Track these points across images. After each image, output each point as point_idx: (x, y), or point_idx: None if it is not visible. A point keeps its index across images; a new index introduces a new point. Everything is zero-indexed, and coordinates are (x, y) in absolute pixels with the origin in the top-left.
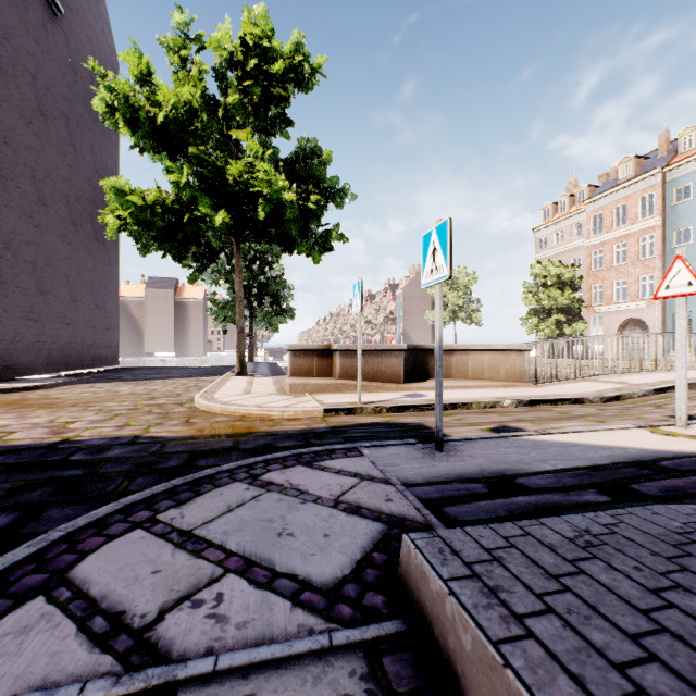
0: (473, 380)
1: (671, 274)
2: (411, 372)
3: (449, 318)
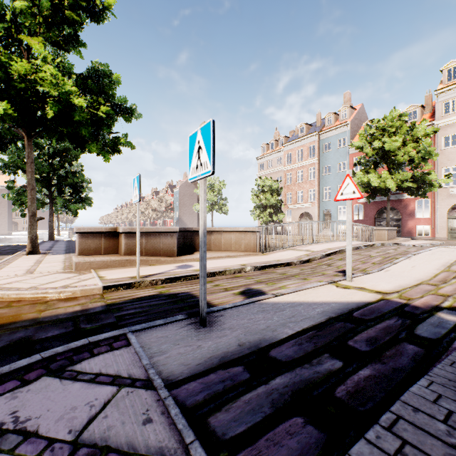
0: (225, 251)
1: (344, 186)
2: (183, 247)
3: (209, 209)
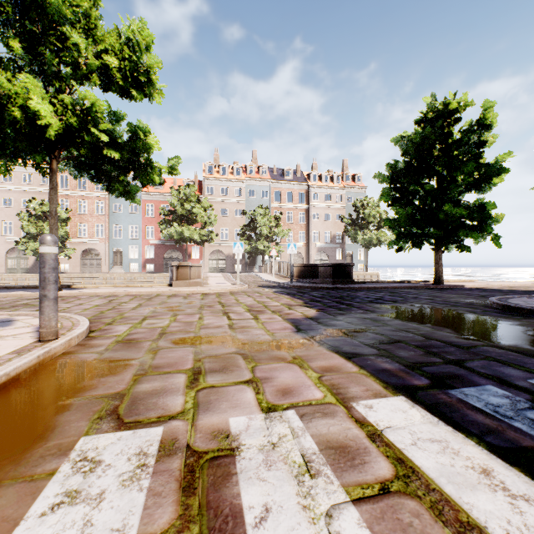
0: None
1: (273, 251)
2: None
3: None
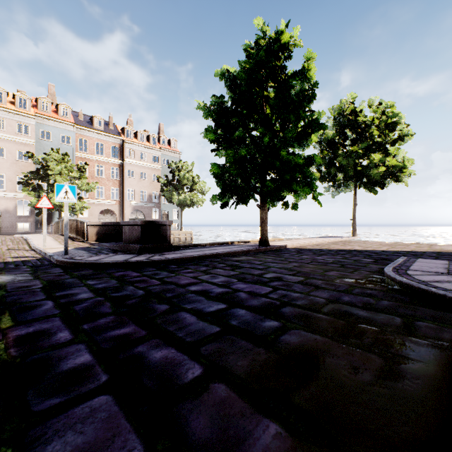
0: None
1: (43, 200)
2: None
3: None
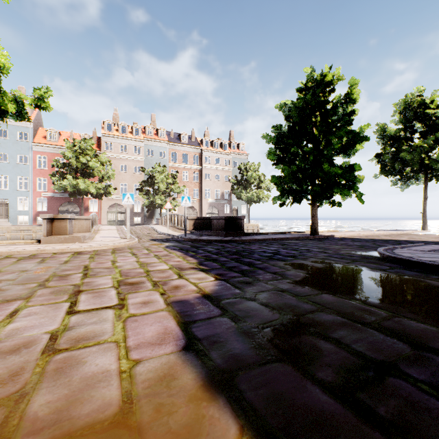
0: None
1: (167, 204)
2: None
3: None
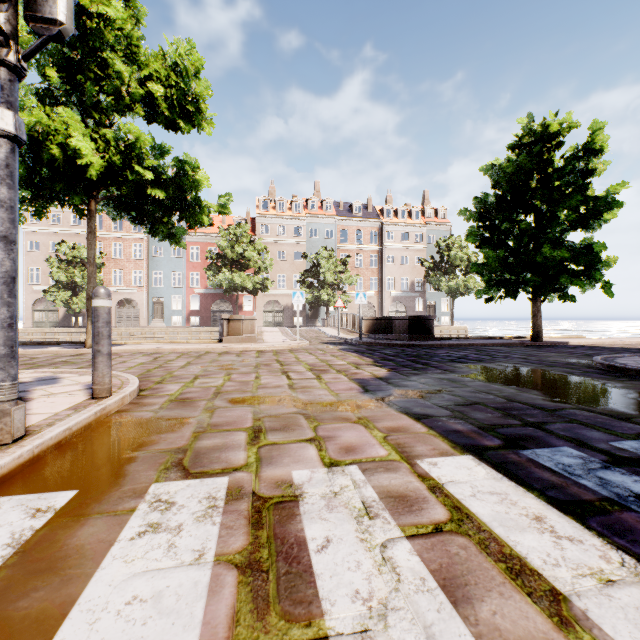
0: None
1: (338, 302)
2: None
3: None
